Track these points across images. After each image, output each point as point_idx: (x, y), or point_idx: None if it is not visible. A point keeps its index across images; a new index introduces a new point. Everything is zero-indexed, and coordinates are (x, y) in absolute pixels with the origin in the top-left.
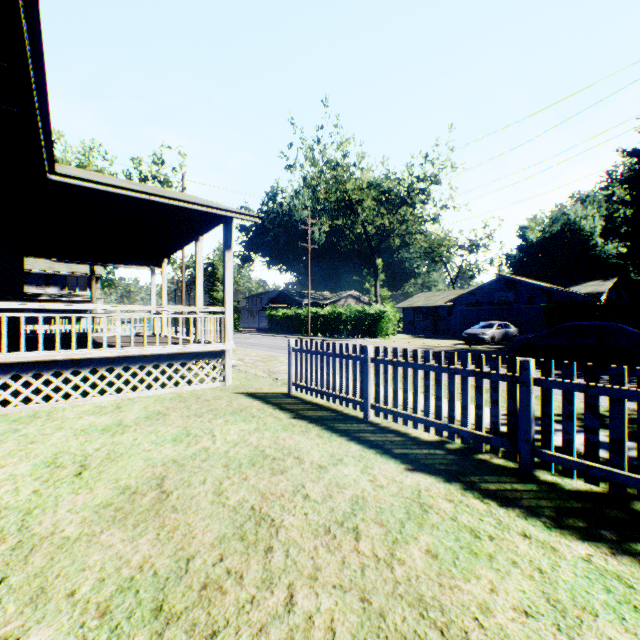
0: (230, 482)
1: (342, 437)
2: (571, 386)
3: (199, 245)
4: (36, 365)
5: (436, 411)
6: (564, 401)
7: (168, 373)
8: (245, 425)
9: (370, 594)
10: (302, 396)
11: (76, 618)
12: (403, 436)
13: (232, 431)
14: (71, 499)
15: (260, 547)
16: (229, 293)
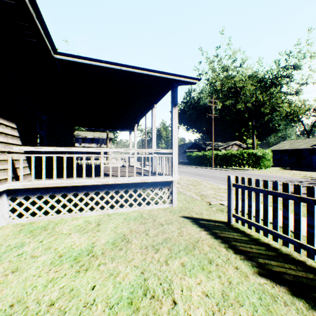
0: None
1: None
2: None
3: (154, 110)
4: (51, 189)
5: None
6: None
7: (133, 196)
8: (206, 281)
9: None
10: (244, 229)
11: None
12: None
13: (194, 294)
14: None
15: None
16: (175, 139)
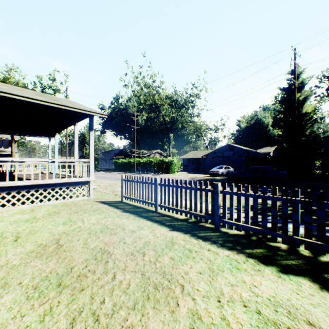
0: (91, 239)
1: (144, 219)
2: (232, 193)
3: (76, 127)
4: None
5: (185, 206)
6: (230, 199)
7: (59, 192)
8: (99, 216)
9: (145, 272)
10: (128, 202)
11: (24, 290)
12: (171, 217)
13: (93, 219)
14: (14, 250)
15: (103, 261)
16: (92, 152)
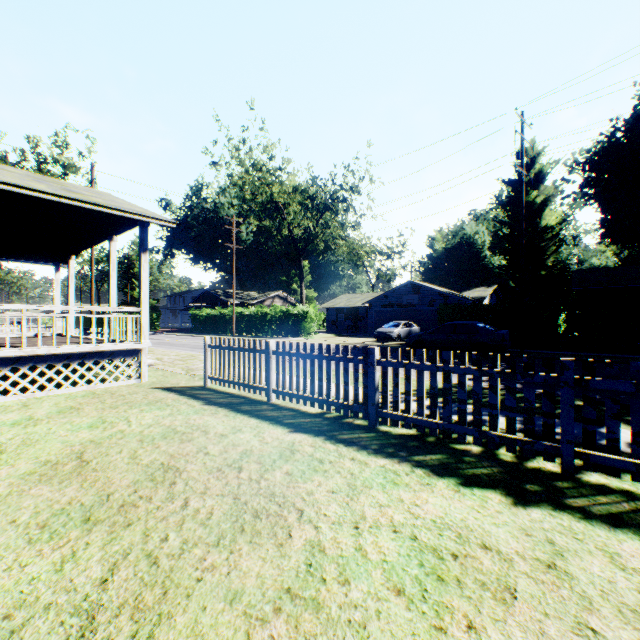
0: (144, 450)
1: (245, 415)
2: (397, 364)
3: (113, 245)
4: None
5: (319, 390)
6: (394, 375)
7: (80, 372)
8: (160, 412)
9: (241, 495)
10: (217, 388)
11: (21, 531)
12: (295, 411)
13: (147, 417)
14: None
15: (167, 483)
16: (146, 294)
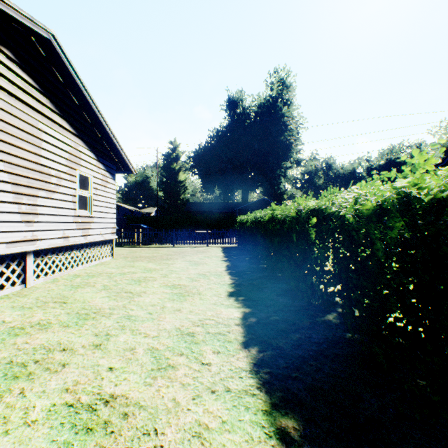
0: None
1: None
2: None
3: None
4: None
5: None
6: None
7: None
8: None
9: None
10: None
11: None
12: None
13: None
14: None
15: None
16: None
